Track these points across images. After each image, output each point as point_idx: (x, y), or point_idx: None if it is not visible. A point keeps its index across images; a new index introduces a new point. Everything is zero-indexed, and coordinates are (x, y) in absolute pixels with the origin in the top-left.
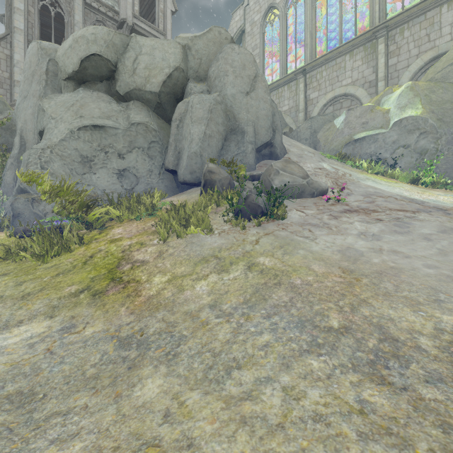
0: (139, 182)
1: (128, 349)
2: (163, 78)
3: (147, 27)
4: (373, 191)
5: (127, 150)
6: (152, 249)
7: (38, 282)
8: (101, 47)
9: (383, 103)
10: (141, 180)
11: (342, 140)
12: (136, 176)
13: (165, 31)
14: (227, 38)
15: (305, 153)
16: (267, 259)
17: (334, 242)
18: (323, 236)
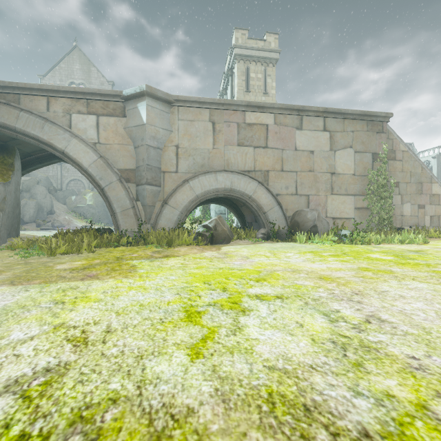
0: None
1: None
2: None
3: None
4: (75, 226)
5: None
6: None
7: None
8: None
9: (87, 195)
10: None
11: (74, 205)
12: None
13: None
14: (37, 181)
15: (61, 212)
16: None
17: None
18: None
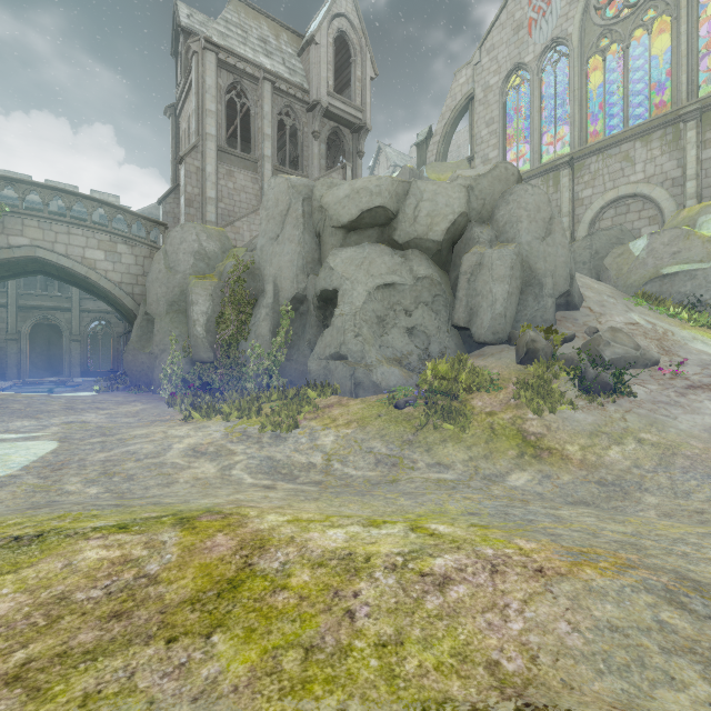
0: (430, 341)
1: (608, 487)
2: (446, 225)
3: (343, 105)
4: (708, 359)
5: (413, 306)
6: (536, 423)
7: (480, 447)
8: (385, 198)
9: (700, 225)
10: (433, 339)
11: (644, 274)
12: (425, 334)
13: (363, 106)
14: (514, 174)
15: (604, 298)
16: (648, 435)
17: (695, 422)
18: (681, 415)
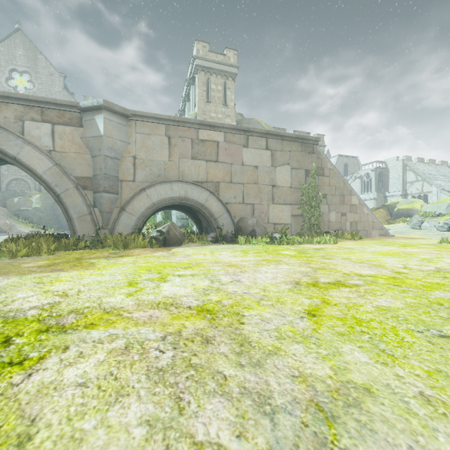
0: None
1: None
2: None
3: None
4: (19, 231)
5: None
6: None
7: None
8: None
9: (33, 197)
10: None
11: (16, 208)
12: None
13: None
14: None
15: (1, 215)
16: None
17: None
18: None
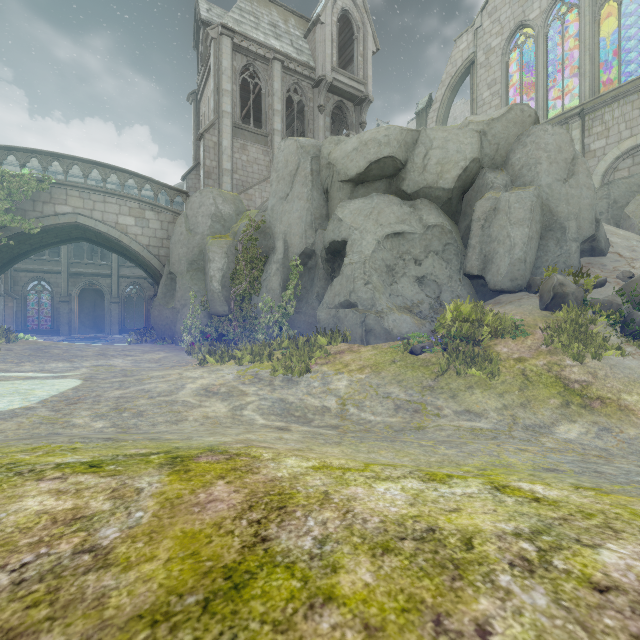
0: (441, 290)
1: None
2: (457, 172)
3: (346, 79)
4: None
5: (423, 255)
6: (577, 370)
7: (514, 395)
8: (394, 148)
9: None
10: (444, 288)
11: None
12: (436, 283)
13: (365, 79)
14: (531, 115)
15: (634, 243)
16: None
17: None
18: None
